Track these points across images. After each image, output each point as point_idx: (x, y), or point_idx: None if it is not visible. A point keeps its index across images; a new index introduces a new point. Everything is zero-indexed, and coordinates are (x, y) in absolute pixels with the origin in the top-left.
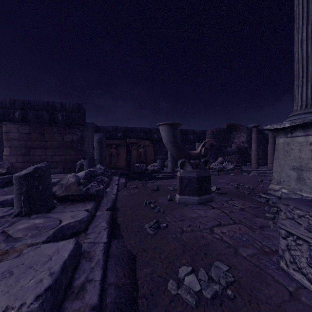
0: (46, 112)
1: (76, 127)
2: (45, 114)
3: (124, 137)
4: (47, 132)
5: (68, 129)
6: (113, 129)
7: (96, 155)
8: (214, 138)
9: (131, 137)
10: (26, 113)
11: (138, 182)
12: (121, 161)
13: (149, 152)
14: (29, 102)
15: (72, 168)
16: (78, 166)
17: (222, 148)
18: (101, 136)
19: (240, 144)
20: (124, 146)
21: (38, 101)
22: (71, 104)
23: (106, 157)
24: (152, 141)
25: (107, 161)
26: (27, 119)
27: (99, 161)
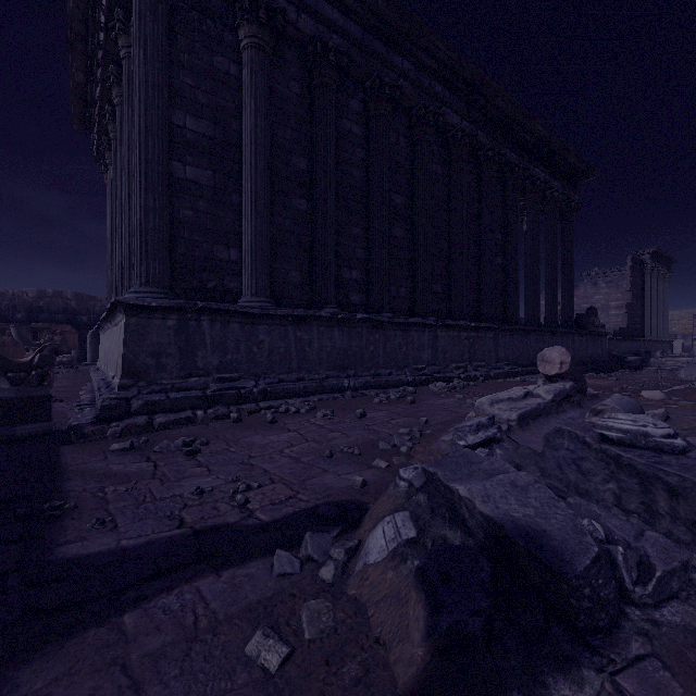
0: None
1: None
2: None
3: (28, 320)
4: None
5: None
6: (8, 309)
7: None
8: None
9: (42, 319)
10: None
11: None
12: (23, 353)
13: (72, 341)
14: None
15: None
16: None
17: None
18: None
19: None
20: (27, 333)
21: None
22: None
23: None
24: (80, 325)
25: None
26: None
27: None
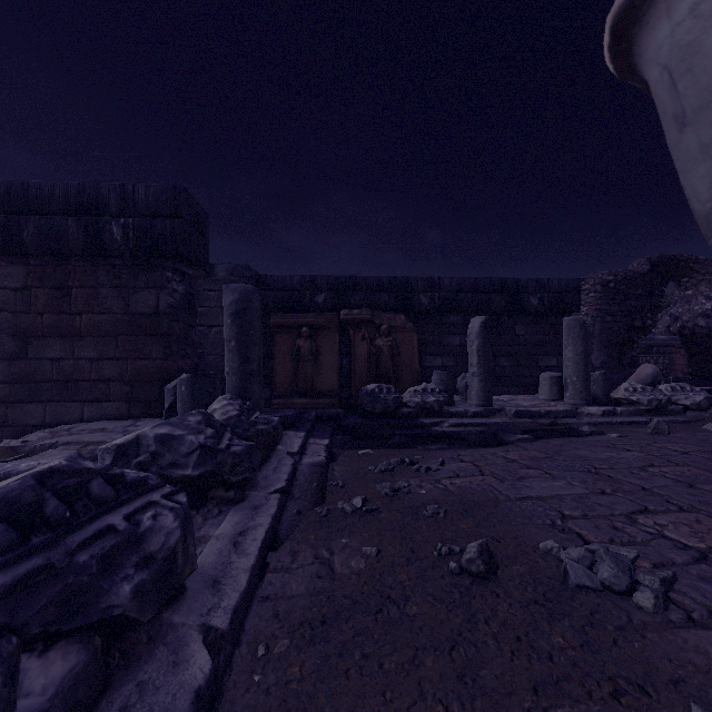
0: (74, 220)
1: (170, 268)
2: (71, 225)
3: (332, 306)
4: (78, 285)
5: (142, 274)
6: (304, 284)
7: (229, 360)
8: (610, 304)
9: (354, 304)
10: (16, 224)
11: (374, 454)
12: (326, 374)
13: (407, 349)
14: (26, 189)
15: (158, 403)
16: (170, 398)
17: (633, 336)
18: (244, 294)
19: (695, 320)
20: (332, 332)
21: (51, 183)
22: (154, 190)
23: (284, 363)
24: (413, 315)
25: (285, 374)
26: (19, 244)
27: (238, 380)
